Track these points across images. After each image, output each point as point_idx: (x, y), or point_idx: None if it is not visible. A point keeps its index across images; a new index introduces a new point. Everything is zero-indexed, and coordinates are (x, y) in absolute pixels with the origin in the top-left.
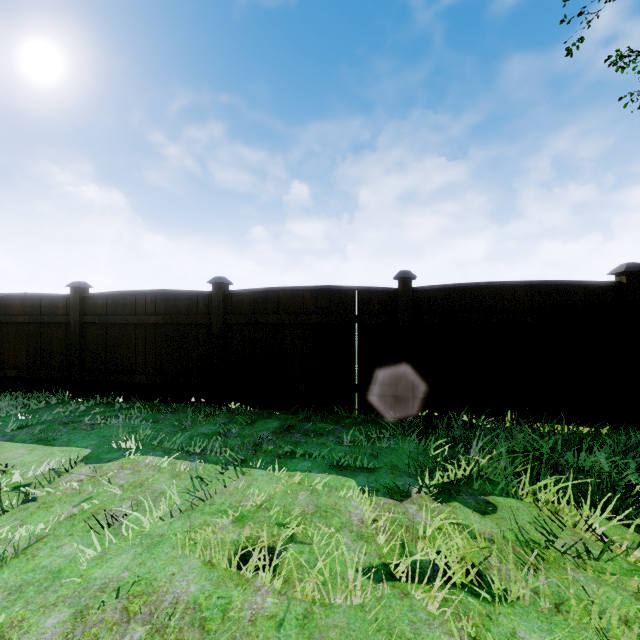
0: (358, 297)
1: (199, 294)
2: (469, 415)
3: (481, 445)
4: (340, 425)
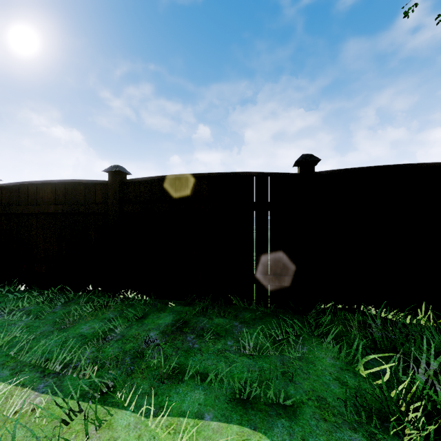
0: (256, 184)
1: (97, 183)
2: (388, 312)
3: (436, 366)
4: (239, 321)
